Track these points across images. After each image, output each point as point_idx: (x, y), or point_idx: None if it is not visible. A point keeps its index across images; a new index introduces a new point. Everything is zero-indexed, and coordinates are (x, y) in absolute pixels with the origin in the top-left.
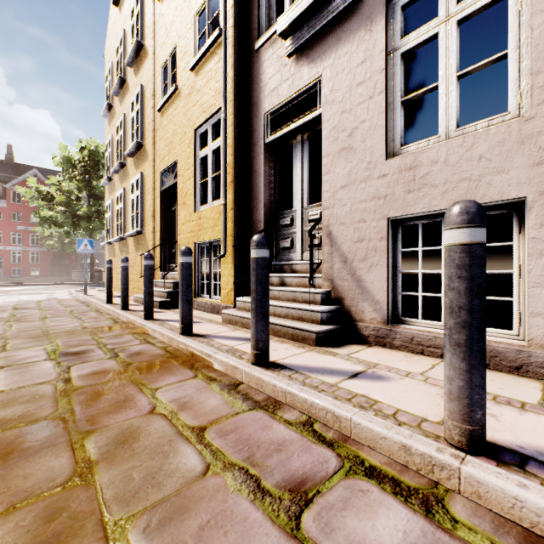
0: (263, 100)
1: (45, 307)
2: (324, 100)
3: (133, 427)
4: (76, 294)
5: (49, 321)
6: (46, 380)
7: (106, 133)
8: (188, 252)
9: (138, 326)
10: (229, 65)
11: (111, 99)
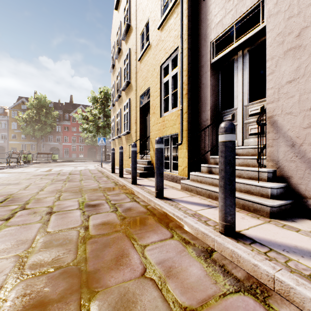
0: (210, 33)
1: (83, 173)
2: (267, 14)
3: (129, 294)
4: (97, 167)
5: (83, 182)
6: (74, 226)
7: (111, 81)
8: (160, 141)
9: (128, 188)
10: (184, 15)
11: (114, 62)
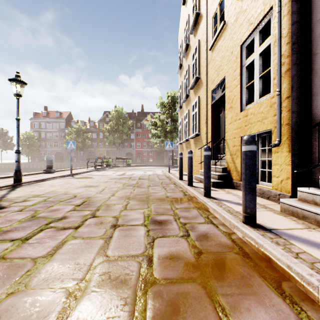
0: None
1: (151, 179)
2: None
3: None
4: (164, 172)
5: (150, 189)
6: (136, 253)
7: (179, 82)
8: (251, 141)
9: (200, 202)
10: None
11: (181, 61)
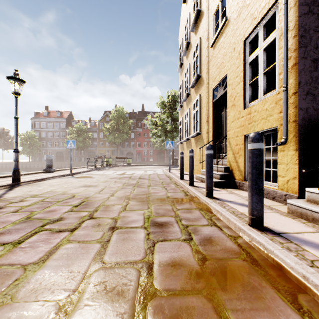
0: None
1: (151, 178)
2: None
3: None
4: (165, 171)
5: (151, 189)
6: (135, 259)
7: (179, 81)
8: (258, 138)
9: (202, 202)
10: None
11: (182, 60)
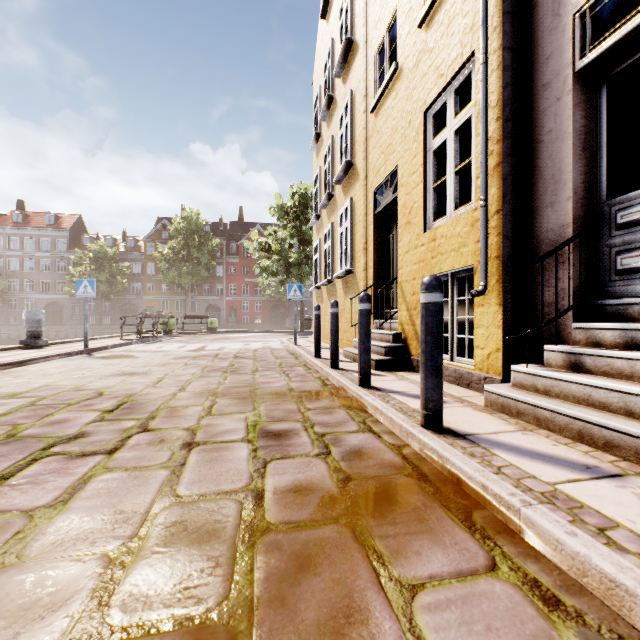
0: None
1: (259, 357)
2: None
3: None
4: (286, 343)
5: (258, 376)
6: (233, 487)
7: (314, 168)
8: (435, 285)
9: (352, 396)
10: None
11: (319, 128)
